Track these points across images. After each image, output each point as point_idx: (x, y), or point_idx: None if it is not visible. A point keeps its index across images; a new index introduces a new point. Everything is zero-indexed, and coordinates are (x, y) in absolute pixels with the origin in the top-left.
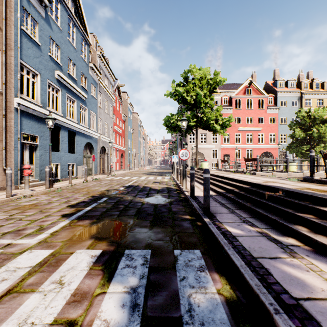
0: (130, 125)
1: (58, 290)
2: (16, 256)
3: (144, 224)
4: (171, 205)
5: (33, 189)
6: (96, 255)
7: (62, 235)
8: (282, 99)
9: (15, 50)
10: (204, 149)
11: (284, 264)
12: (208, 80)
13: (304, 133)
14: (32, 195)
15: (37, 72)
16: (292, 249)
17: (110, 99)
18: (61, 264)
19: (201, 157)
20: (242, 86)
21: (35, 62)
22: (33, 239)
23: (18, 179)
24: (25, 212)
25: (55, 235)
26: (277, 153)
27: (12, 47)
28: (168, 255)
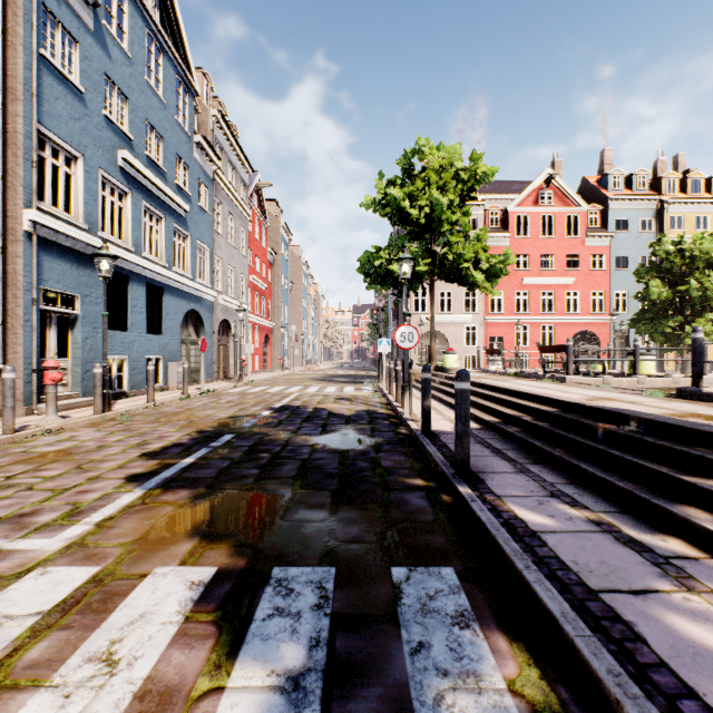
0: (284, 274)
1: (101, 683)
2: (7, 583)
3: (318, 499)
4: (378, 452)
5: (66, 416)
6: (203, 581)
7: (123, 529)
8: (620, 215)
9: (26, 103)
10: (448, 325)
11: (671, 609)
12: (458, 173)
13: (670, 289)
14: (63, 429)
15: (75, 152)
16: (680, 568)
17: (240, 216)
18: (114, 608)
19: (440, 343)
20: (532, 186)
21: (72, 129)
22: (54, 539)
23: (32, 391)
24: (43, 470)
25: (107, 527)
26: (609, 333)
27: (18, 94)
28: (377, 581)
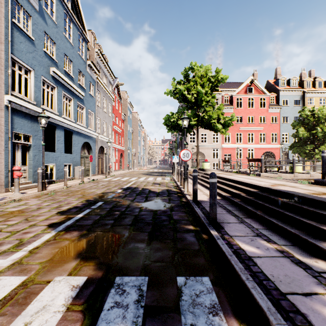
0: (129, 125)
1: None
2: None
3: (141, 237)
4: (172, 211)
5: (24, 192)
6: (79, 285)
7: (42, 254)
8: (284, 98)
9: (5, 44)
10: (205, 149)
11: (325, 305)
12: (210, 78)
13: (308, 132)
14: (22, 199)
15: (30, 68)
16: None
17: (108, 98)
18: (30, 302)
19: (201, 157)
20: (244, 84)
21: (28, 57)
22: (6, 260)
23: (8, 181)
24: (8, 221)
25: (34, 253)
26: (279, 152)
27: (2, 40)
28: (169, 285)
